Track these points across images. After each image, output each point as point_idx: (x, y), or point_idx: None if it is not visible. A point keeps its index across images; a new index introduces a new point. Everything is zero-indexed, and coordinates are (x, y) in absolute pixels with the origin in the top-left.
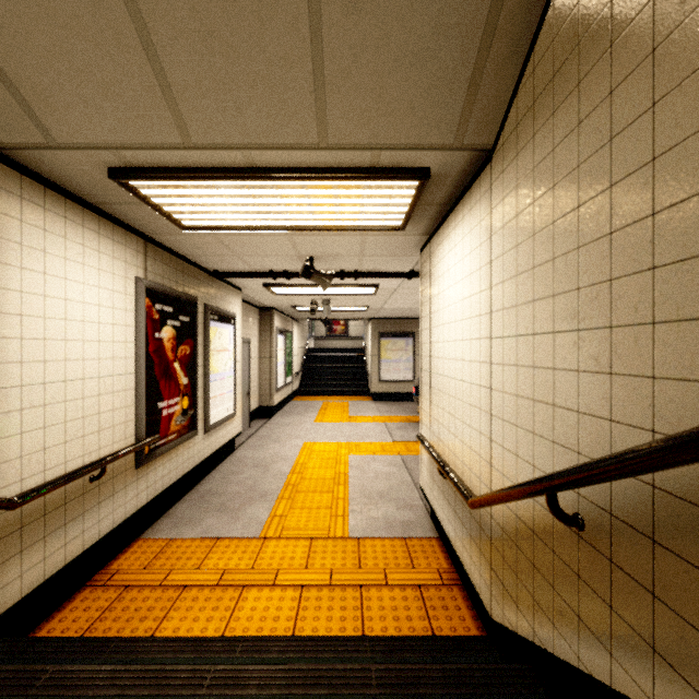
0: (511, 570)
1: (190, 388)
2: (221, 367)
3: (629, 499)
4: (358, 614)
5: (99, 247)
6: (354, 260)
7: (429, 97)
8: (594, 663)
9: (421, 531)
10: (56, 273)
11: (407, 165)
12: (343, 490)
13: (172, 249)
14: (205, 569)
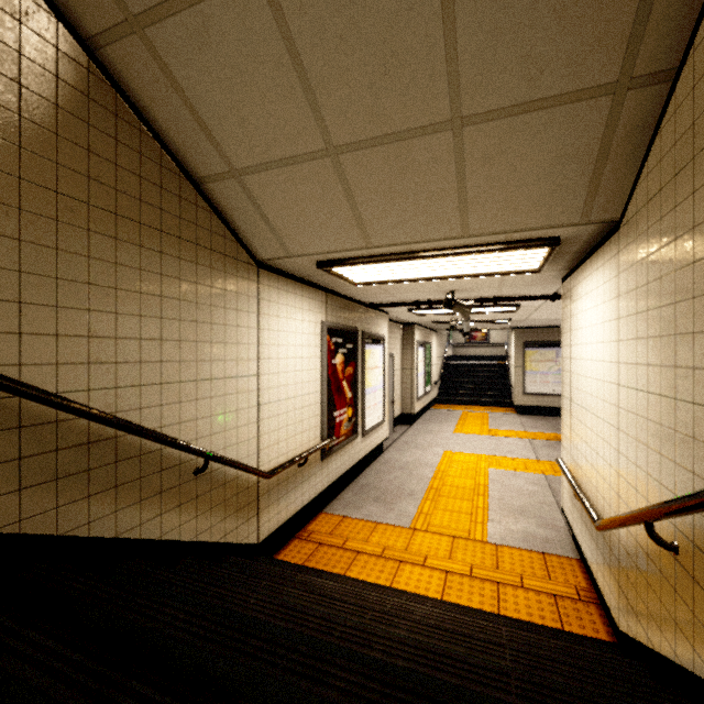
0: (632, 587)
1: (353, 400)
2: (373, 382)
3: (703, 533)
4: (495, 603)
5: (302, 305)
6: (493, 290)
7: (554, 197)
8: (684, 656)
9: (560, 550)
10: (283, 329)
11: (538, 237)
12: (482, 501)
13: (341, 294)
14: (371, 543)
